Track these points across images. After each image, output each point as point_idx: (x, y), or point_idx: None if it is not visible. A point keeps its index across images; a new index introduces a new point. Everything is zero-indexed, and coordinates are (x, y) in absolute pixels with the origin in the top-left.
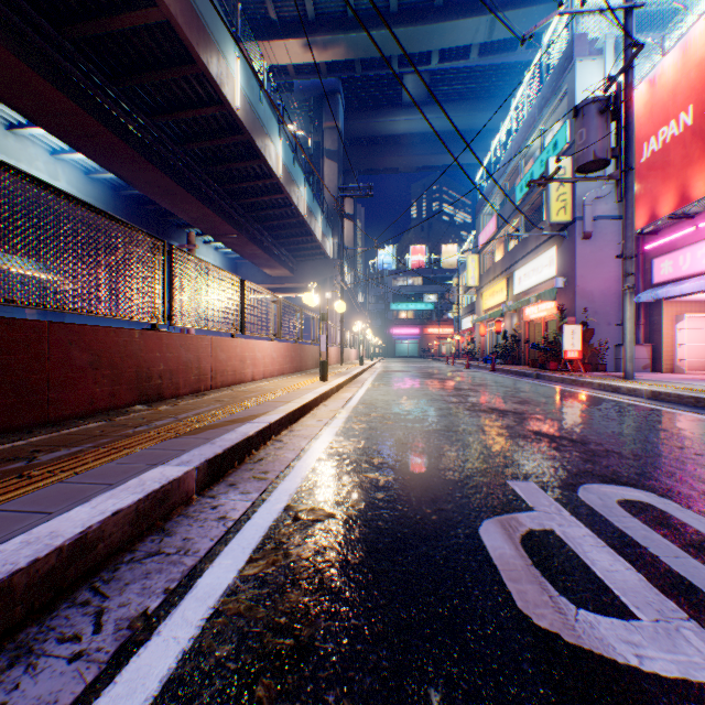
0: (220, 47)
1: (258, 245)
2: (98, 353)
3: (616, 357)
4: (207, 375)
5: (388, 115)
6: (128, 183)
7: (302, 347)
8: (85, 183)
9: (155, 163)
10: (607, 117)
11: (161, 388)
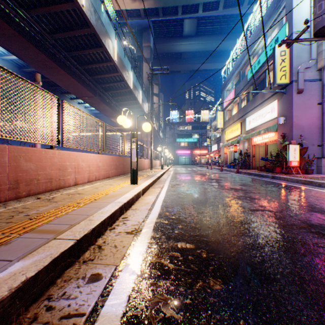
0: None
1: (106, 104)
2: None
3: (318, 165)
4: None
5: (176, 41)
6: (19, 58)
7: (125, 159)
8: None
9: (32, 43)
10: None
11: None
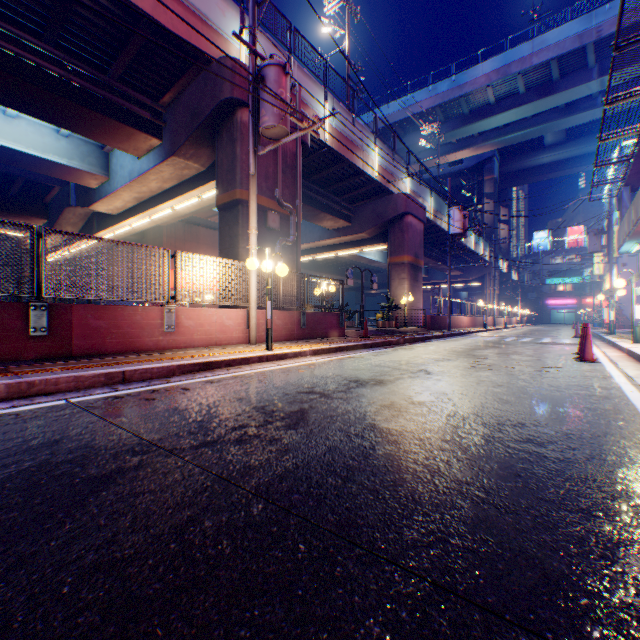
0: (444, 216)
1: (445, 265)
2: (446, 320)
3: None
4: (455, 325)
5: (532, 156)
6: None
7: (474, 318)
8: (380, 255)
9: None
10: (597, 236)
11: (450, 327)
